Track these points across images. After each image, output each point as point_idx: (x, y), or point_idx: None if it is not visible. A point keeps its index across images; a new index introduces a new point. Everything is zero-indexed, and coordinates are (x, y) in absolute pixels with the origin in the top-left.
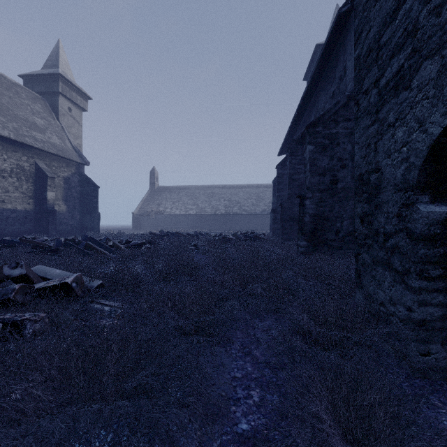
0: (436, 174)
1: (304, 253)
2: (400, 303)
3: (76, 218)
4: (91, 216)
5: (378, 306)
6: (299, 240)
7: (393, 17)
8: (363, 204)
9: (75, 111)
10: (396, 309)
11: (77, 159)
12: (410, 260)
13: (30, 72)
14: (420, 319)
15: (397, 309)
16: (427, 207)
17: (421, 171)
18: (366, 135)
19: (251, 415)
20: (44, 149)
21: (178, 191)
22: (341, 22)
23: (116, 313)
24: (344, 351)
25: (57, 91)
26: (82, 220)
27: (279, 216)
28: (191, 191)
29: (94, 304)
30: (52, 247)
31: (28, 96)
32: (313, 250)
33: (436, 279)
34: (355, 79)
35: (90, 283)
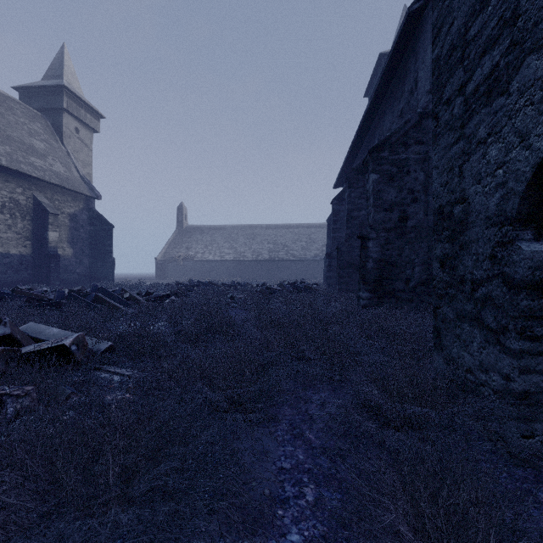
0: (542, 203)
1: (366, 306)
2: (494, 370)
3: (85, 264)
4: (104, 262)
5: (464, 373)
6: (360, 291)
7: (484, 4)
8: (444, 245)
9: (83, 132)
10: (488, 377)
11: (86, 192)
12: (508, 315)
13: (27, 84)
14: (521, 391)
15: (489, 377)
16: (530, 245)
17: (523, 199)
18: (448, 157)
19: (303, 521)
20: (44, 179)
21: (211, 231)
22: (411, 23)
23: (128, 385)
24: (423, 433)
25: (61, 107)
26: (93, 267)
27: (334, 262)
28: (227, 232)
29: (101, 372)
30: (52, 300)
31: (25, 112)
32: (378, 303)
33: (542, 338)
34: (433, 87)
35: (96, 346)
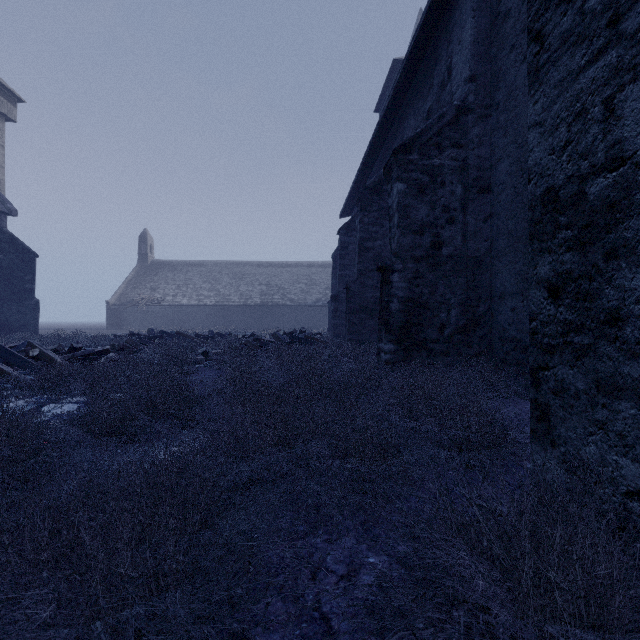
0: None
1: (390, 363)
2: None
3: None
4: (21, 305)
5: (619, 497)
6: (381, 342)
7: None
8: (559, 256)
9: None
10: None
11: None
12: None
13: None
14: None
15: None
16: None
17: None
18: (570, 95)
19: None
20: None
21: (186, 268)
22: None
23: None
24: None
25: None
26: (2, 312)
27: (342, 307)
28: (207, 270)
29: None
30: None
31: None
32: (405, 358)
33: None
34: None
35: None
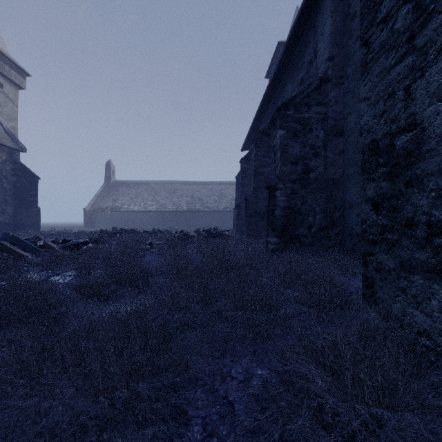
0: None
1: (274, 251)
2: None
3: (8, 213)
4: (29, 211)
5: (413, 335)
6: (269, 236)
7: None
8: (379, 183)
9: (8, 87)
10: None
11: (9, 144)
12: None
13: None
14: None
15: None
16: None
17: None
18: (385, 82)
19: None
20: None
21: (137, 186)
22: None
23: None
24: None
25: None
26: (17, 216)
27: (242, 212)
28: (151, 187)
29: None
30: None
31: None
32: (285, 247)
33: None
34: (361, 12)
35: None
